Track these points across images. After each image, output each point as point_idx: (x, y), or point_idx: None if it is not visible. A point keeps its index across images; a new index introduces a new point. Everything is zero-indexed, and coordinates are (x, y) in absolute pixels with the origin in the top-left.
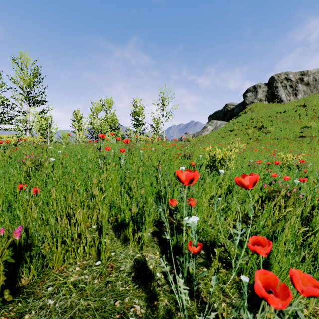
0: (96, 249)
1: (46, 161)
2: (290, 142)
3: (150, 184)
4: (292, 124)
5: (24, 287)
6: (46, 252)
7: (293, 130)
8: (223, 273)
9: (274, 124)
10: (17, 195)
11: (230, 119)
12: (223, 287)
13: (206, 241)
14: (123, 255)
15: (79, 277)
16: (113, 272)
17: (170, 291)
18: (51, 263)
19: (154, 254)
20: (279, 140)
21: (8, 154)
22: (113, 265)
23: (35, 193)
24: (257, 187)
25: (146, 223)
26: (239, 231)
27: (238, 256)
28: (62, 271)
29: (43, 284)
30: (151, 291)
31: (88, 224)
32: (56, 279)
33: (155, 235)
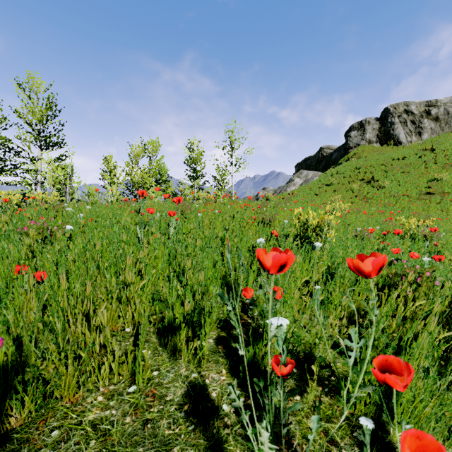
0: (130, 367)
1: (58, 229)
2: (412, 201)
3: (212, 264)
4: (416, 176)
5: (14, 431)
6: (49, 374)
7: (416, 185)
8: (325, 404)
9: (389, 176)
10: (12, 282)
11: (326, 169)
12: (326, 427)
13: (297, 353)
14: (172, 375)
15: (102, 414)
16: (156, 404)
17: (244, 436)
18: (58, 392)
19: (219, 374)
20: (397, 198)
21: (3, 219)
22: (155, 393)
23: (40, 278)
24: None
25: (207, 325)
26: (353, 344)
27: (353, 384)
28: (76, 403)
29: (44, 426)
30: (215, 437)
31: (120, 326)
32: (65, 417)
33: (220, 342)
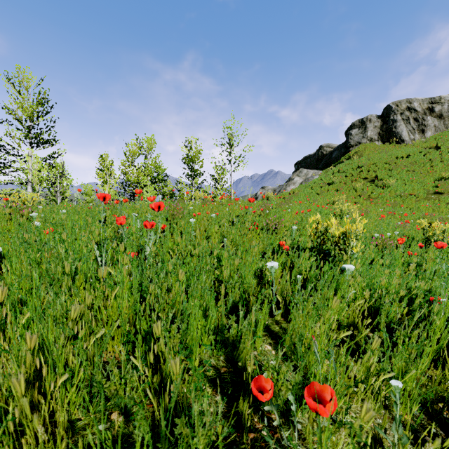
0: None
1: None
2: (420, 201)
3: (201, 312)
4: (421, 175)
5: None
6: None
7: (423, 184)
8: None
9: (394, 175)
10: None
11: (327, 167)
12: None
13: None
14: None
15: None
16: None
17: None
18: None
19: None
20: (404, 198)
21: None
22: None
23: None
24: (419, 299)
25: None
26: None
27: None
28: None
29: None
30: None
31: None
32: None
33: None
